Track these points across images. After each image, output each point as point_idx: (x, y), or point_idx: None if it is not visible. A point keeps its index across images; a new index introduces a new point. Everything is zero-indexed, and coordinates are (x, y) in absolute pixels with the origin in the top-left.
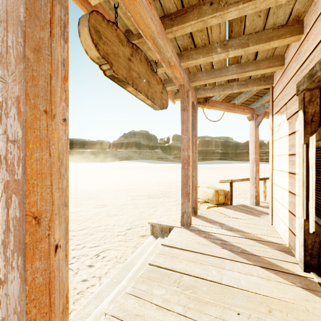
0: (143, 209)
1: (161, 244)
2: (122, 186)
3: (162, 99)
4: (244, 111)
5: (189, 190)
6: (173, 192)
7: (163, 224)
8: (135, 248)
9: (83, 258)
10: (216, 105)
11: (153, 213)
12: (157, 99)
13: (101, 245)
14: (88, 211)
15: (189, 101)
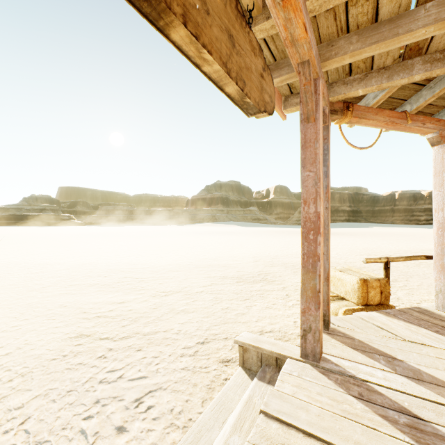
0: (228, 303)
1: (260, 410)
2: (199, 261)
3: (263, 91)
4: (423, 125)
5: (318, 286)
6: (277, 273)
7: (264, 349)
8: (209, 391)
9: (111, 406)
10: (368, 116)
11: (245, 311)
12: (251, 86)
13: (150, 376)
14: (143, 302)
15: (319, 100)
